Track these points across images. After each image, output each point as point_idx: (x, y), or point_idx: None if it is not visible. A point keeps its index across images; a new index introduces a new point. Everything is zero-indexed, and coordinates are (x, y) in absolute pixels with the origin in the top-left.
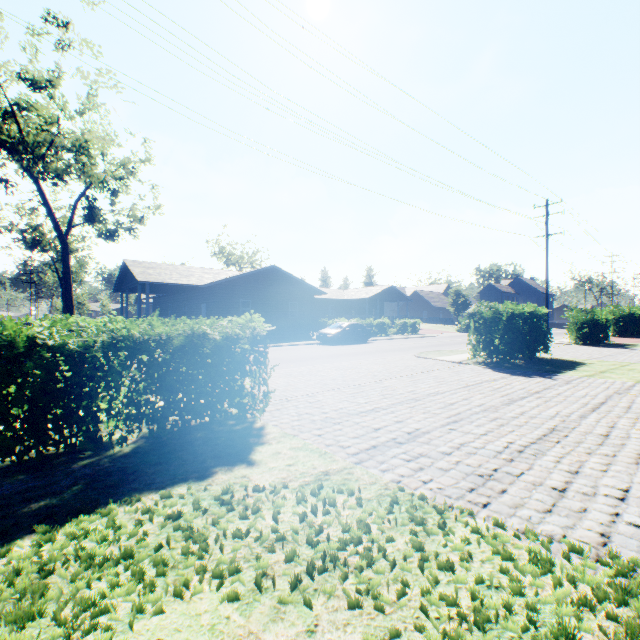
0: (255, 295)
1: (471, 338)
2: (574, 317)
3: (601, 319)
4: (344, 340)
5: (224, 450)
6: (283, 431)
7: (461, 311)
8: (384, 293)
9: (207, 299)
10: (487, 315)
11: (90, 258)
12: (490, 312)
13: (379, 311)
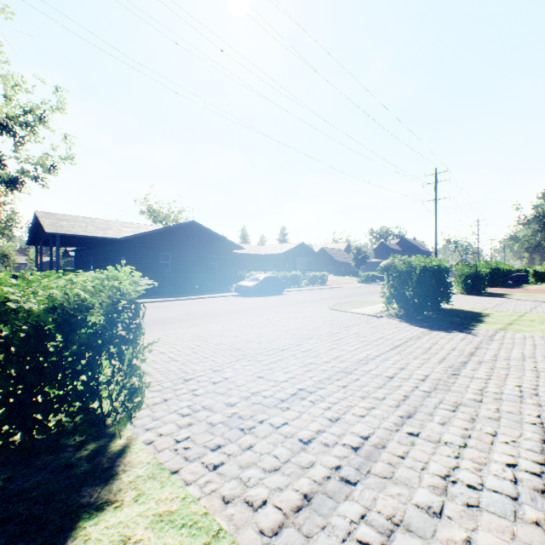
0: (175, 249)
1: (372, 289)
2: (460, 270)
3: (480, 272)
4: (261, 292)
5: (9, 544)
6: (156, 459)
7: (361, 265)
8: (296, 249)
9: (126, 252)
10: (401, 268)
11: (13, 212)
12: (404, 265)
13: (292, 265)
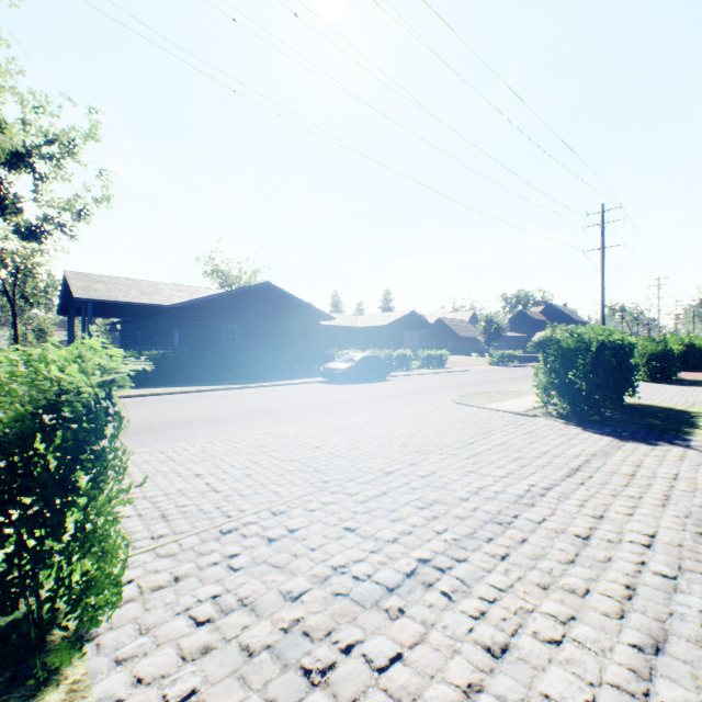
0: (243, 319)
1: (510, 373)
2: (641, 347)
3: (671, 350)
4: (357, 377)
5: None
6: None
7: (493, 341)
8: (404, 319)
9: (179, 324)
10: (567, 344)
11: (48, 275)
12: (572, 339)
13: (398, 341)
